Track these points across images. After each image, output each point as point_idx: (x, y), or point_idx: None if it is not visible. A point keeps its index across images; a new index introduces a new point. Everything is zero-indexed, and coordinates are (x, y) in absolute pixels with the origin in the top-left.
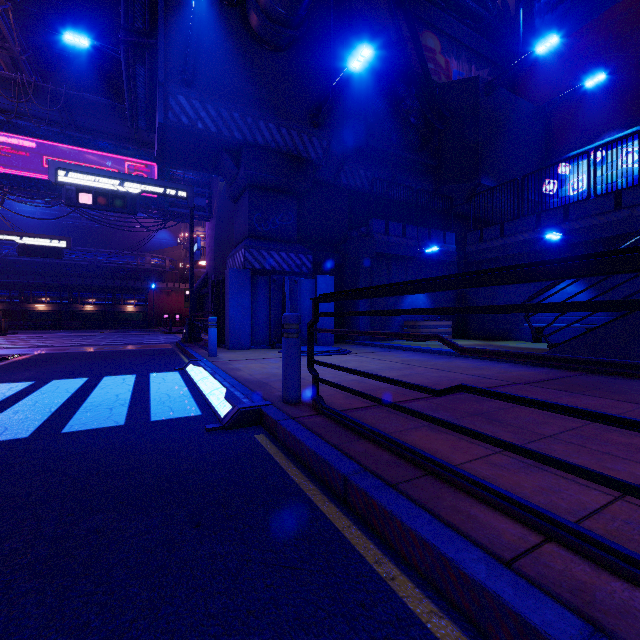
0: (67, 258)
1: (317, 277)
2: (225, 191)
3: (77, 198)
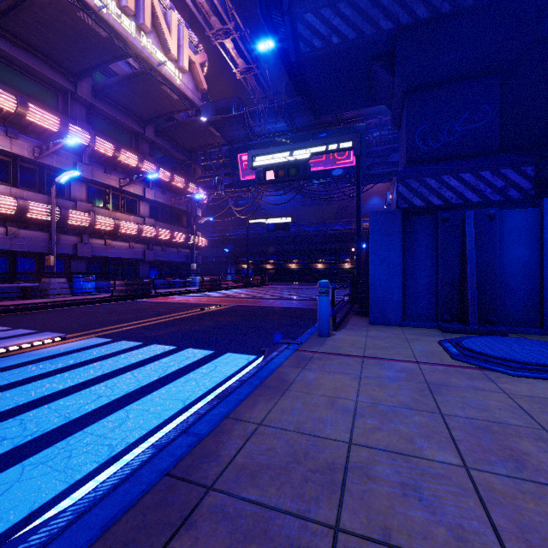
0: (306, 231)
1: (543, 202)
2: None
3: (264, 176)
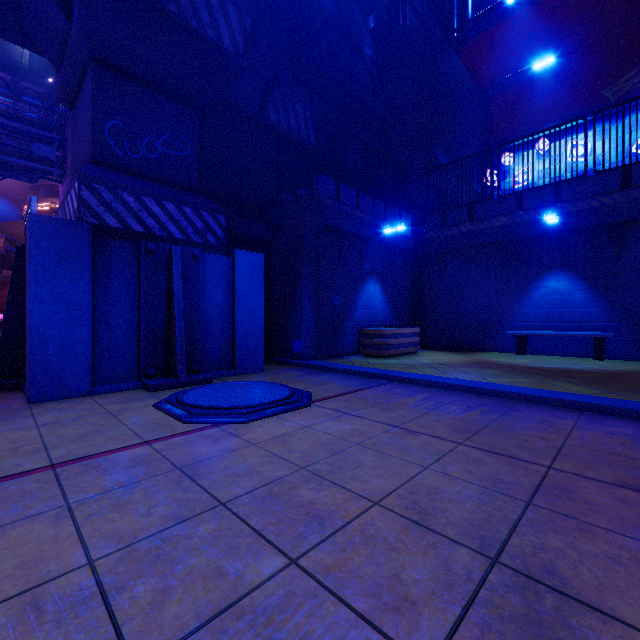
0: None
1: (235, 253)
2: None
3: None
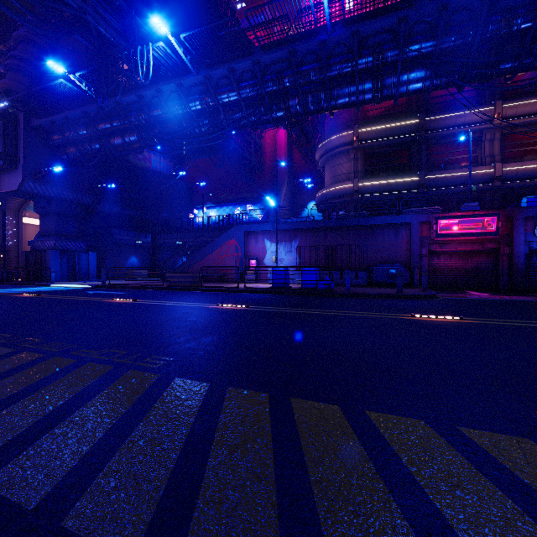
0: None
1: (89, 253)
2: None
3: None
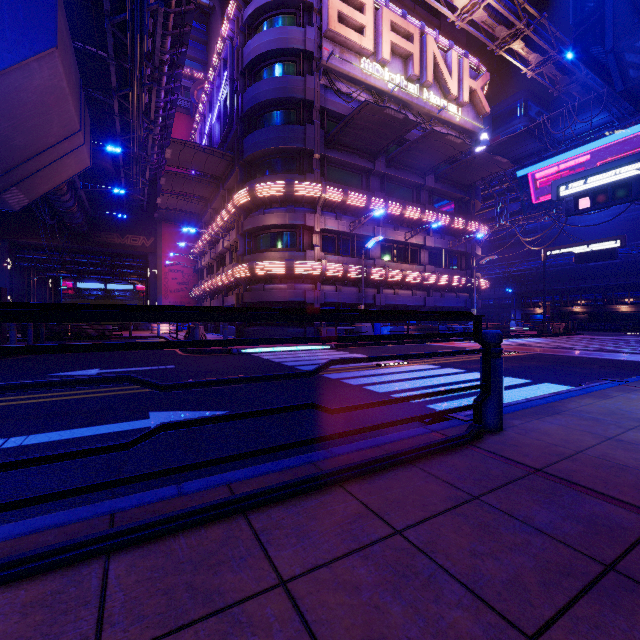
0: None
1: None
2: None
3: (575, 206)
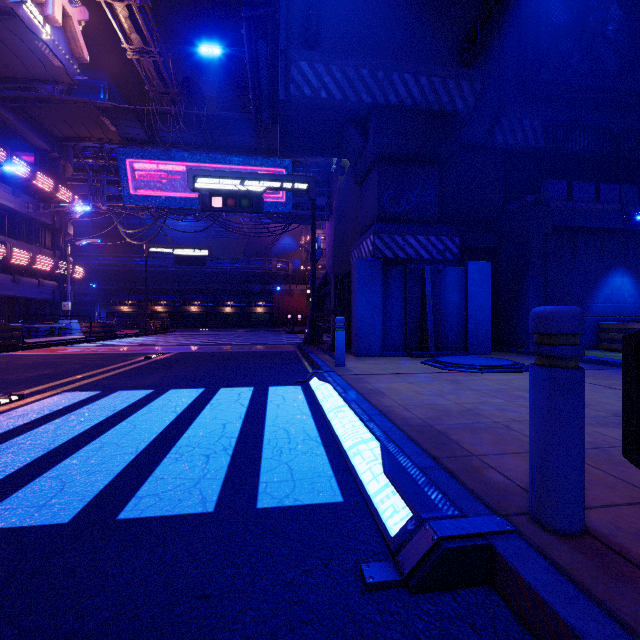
0: (212, 267)
1: (467, 264)
2: (344, 186)
3: (210, 202)
